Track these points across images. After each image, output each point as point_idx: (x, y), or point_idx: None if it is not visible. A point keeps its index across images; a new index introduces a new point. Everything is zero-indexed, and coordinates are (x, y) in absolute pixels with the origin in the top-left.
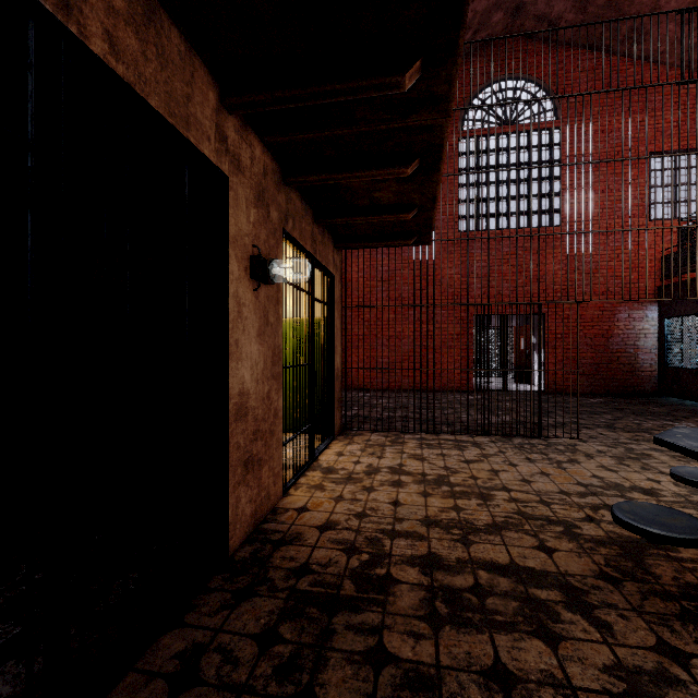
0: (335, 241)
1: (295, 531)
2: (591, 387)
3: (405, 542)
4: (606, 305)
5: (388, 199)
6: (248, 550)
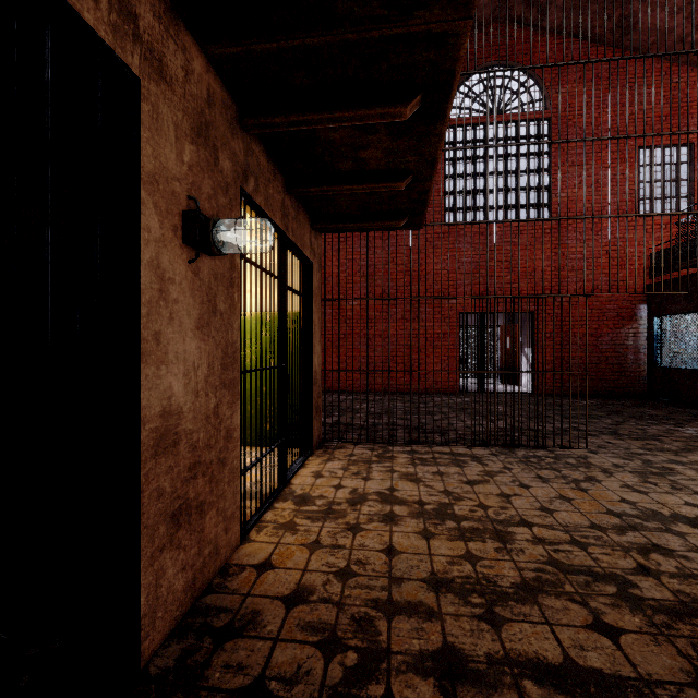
0: (312, 221)
1: (249, 609)
2: (580, 388)
3: (408, 624)
4: (596, 304)
5: (377, 161)
6: (173, 651)
